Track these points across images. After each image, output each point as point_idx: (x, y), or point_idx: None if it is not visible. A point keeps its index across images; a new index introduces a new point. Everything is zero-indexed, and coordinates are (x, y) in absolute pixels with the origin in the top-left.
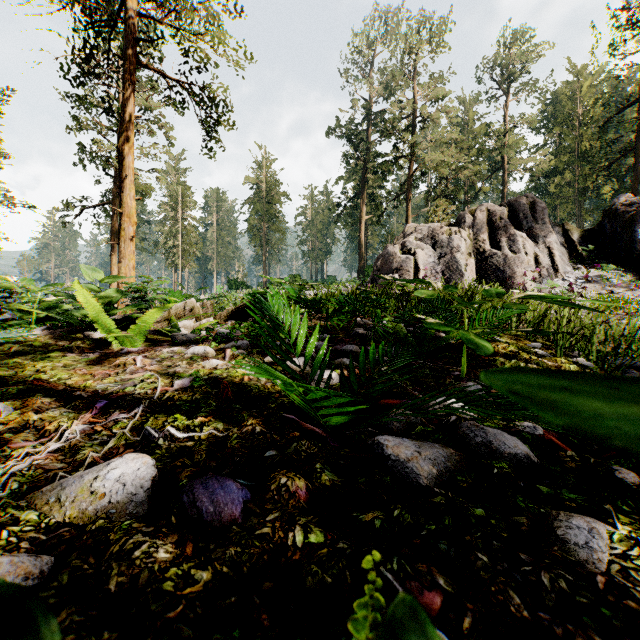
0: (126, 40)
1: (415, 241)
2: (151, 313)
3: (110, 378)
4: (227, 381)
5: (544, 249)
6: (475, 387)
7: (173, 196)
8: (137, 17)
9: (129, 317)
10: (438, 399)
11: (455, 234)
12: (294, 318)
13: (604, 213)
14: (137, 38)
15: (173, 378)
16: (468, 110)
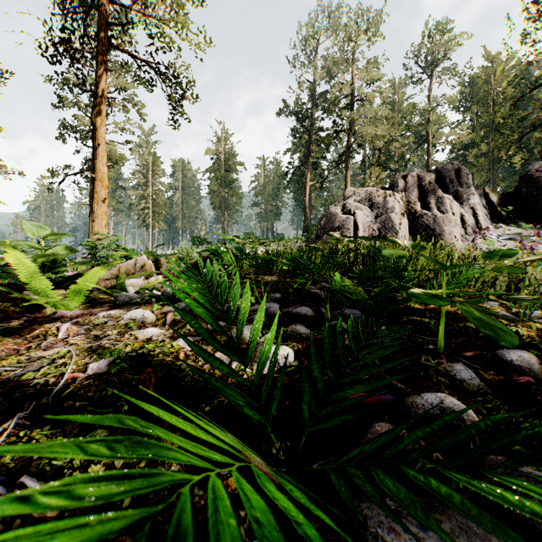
0: (99, 24)
1: (354, 203)
2: (95, 272)
3: (13, 358)
4: (157, 361)
5: (469, 210)
6: (465, 372)
7: (144, 165)
8: (109, 4)
9: (78, 275)
10: (428, 397)
11: (389, 197)
12: (237, 287)
13: (520, 178)
14: (108, 22)
15: (91, 357)
16: (397, 91)
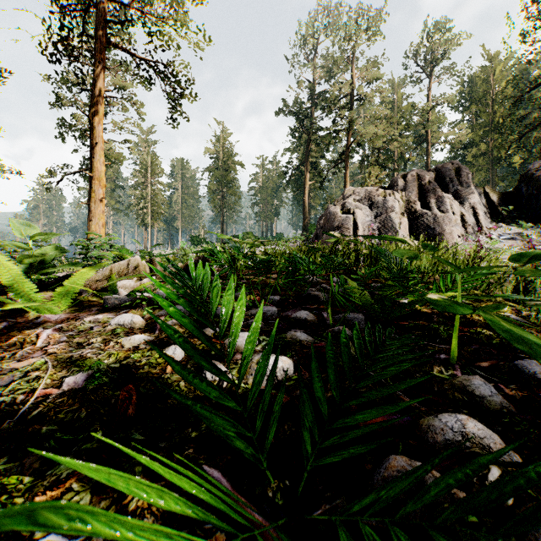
0: (96, 22)
1: (354, 202)
2: (84, 273)
3: None
4: (141, 374)
5: (469, 209)
6: (485, 387)
7: (143, 164)
8: (106, 1)
9: (68, 276)
10: (447, 419)
11: (389, 196)
12: (229, 293)
13: (520, 178)
14: (106, 20)
15: (69, 370)
16: (397, 91)
